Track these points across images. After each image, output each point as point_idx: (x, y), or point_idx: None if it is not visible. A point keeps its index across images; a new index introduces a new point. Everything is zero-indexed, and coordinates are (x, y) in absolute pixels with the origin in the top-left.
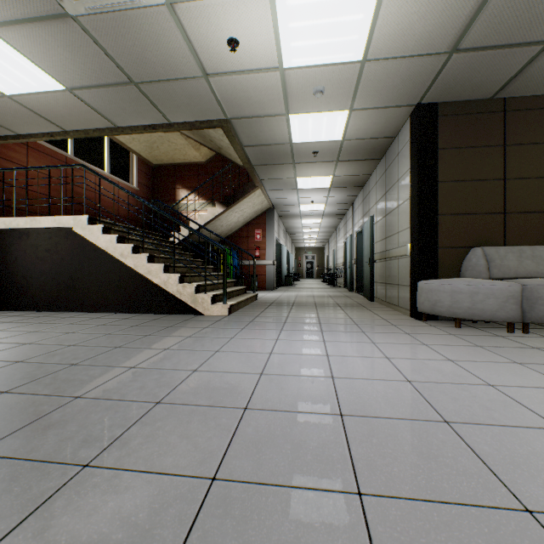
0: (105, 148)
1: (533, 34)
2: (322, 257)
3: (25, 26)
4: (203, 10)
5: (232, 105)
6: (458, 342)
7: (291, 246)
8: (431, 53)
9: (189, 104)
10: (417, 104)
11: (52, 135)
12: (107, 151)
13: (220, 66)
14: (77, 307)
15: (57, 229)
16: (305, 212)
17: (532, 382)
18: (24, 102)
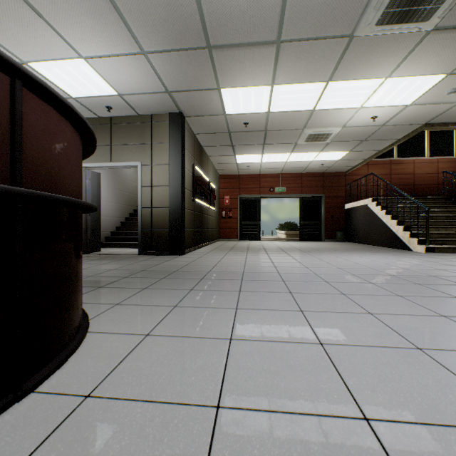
0: (425, 139)
1: None
2: None
3: (325, 148)
4: (352, 122)
5: (414, 121)
6: None
7: None
8: None
9: (394, 132)
10: None
11: (361, 163)
12: (426, 141)
13: (382, 121)
14: (370, 242)
15: (364, 206)
16: None
17: (390, 272)
18: (343, 159)
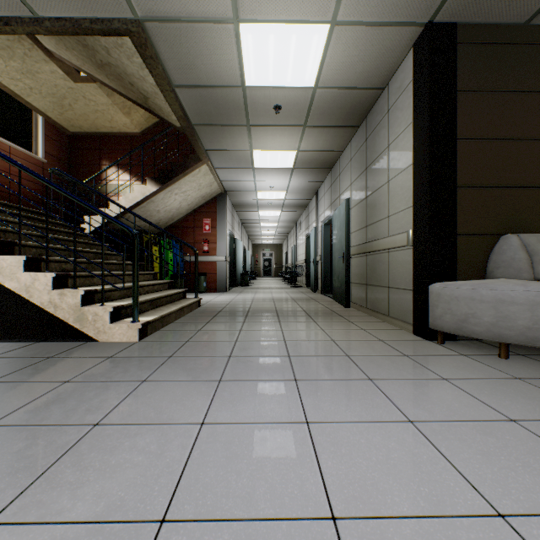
0: None
1: None
2: (280, 254)
3: None
4: None
5: None
6: None
7: (248, 242)
8: None
9: None
10: (428, 22)
11: None
12: None
13: None
14: None
15: None
16: (263, 201)
17: None
18: None
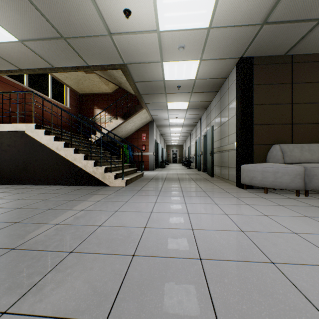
0: (49, 82)
1: (312, 14)
2: (182, 150)
3: None
4: None
5: (127, 55)
6: (268, 203)
7: (164, 144)
8: (250, 24)
9: (100, 53)
10: (241, 57)
11: (11, 72)
12: (50, 84)
13: (119, 28)
14: (28, 181)
15: (15, 132)
16: (172, 123)
17: None
18: None
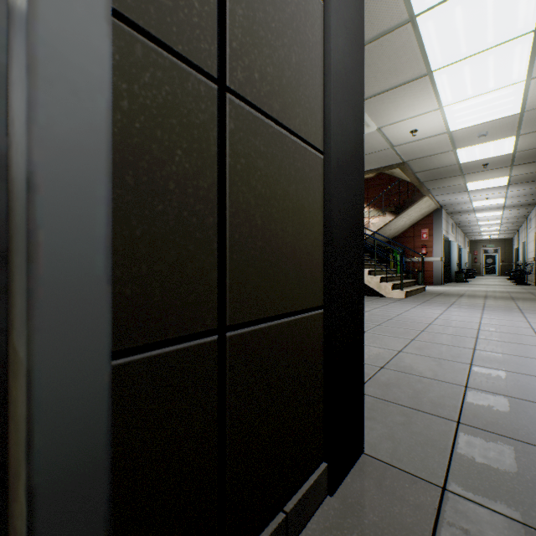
0: None
1: None
2: (509, 250)
3: None
4: (397, 126)
5: (408, 155)
6: None
7: (463, 239)
8: None
9: (378, 161)
10: None
11: None
12: None
13: (403, 141)
14: None
15: None
16: (479, 207)
17: None
18: None
